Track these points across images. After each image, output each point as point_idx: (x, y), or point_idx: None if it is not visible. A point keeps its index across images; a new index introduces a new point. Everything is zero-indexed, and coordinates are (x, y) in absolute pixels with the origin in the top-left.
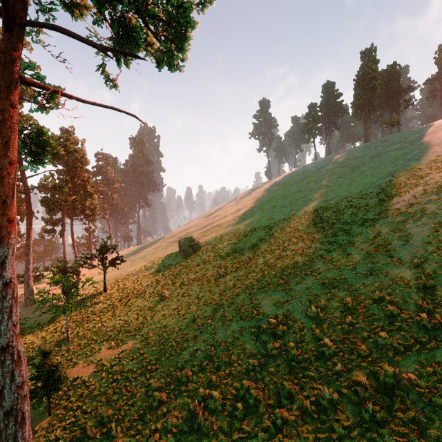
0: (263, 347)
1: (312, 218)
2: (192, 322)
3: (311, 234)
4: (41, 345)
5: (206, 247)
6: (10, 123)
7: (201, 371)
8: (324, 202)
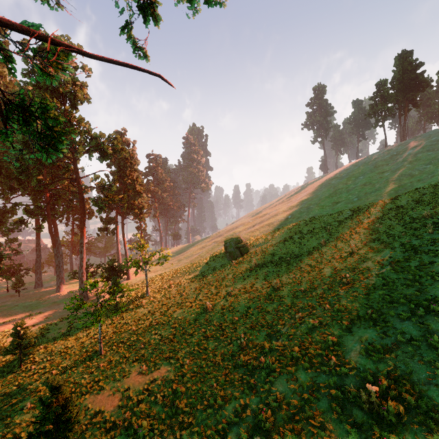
0: None
1: (396, 216)
2: (238, 352)
3: (400, 238)
4: (77, 353)
5: (255, 249)
6: None
7: None
8: (410, 194)
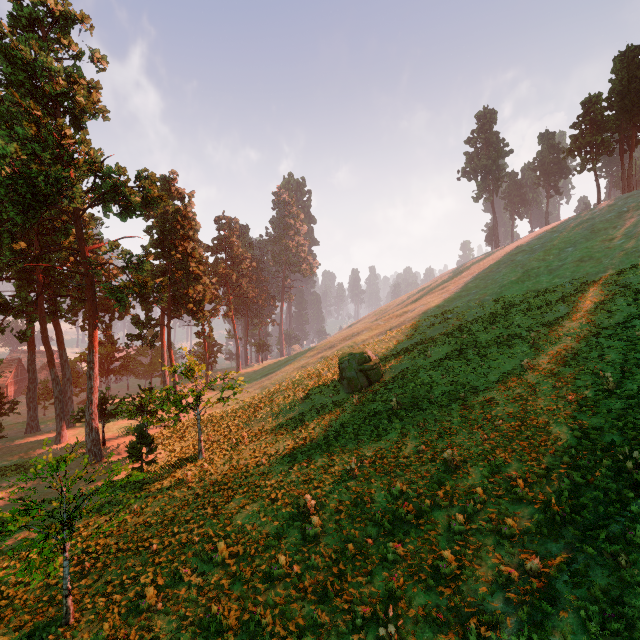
0: None
1: None
2: None
3: None
4: (30, 605)
5: (394, 374)
6: None
7: None
8: None
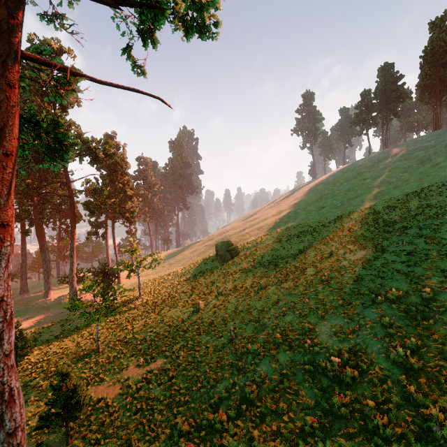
0: (324, 398)
1: (373, 220)
2: (228, 343)
3: (374, 240)
4: (74, 352)
5: (245, 252)
6: (7, 106)
7: (239, 417)
8: (386, 201)
